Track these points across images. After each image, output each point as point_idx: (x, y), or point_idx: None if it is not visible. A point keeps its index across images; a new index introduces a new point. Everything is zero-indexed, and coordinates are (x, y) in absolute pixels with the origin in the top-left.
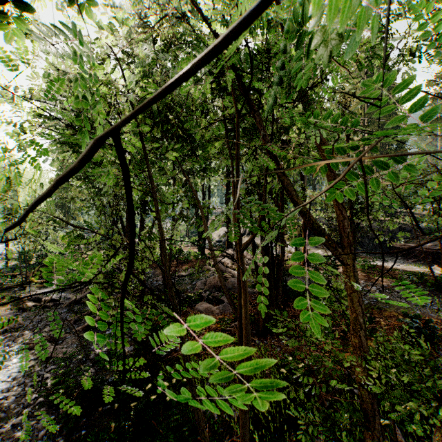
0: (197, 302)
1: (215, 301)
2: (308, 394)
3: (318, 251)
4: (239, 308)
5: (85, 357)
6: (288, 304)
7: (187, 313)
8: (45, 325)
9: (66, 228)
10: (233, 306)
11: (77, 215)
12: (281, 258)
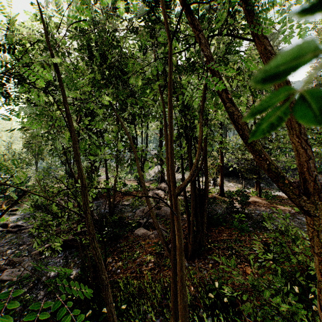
0: (136, 227)
1: (151, 227)
2: (234, 319)
3: (230, 184)
4: (174, 250)
5: (37, 279)
6: (210, 229)
7: (127, 237)
8: (8, 249)
9: (36, 167)
10: (167, 248)
11: (45, 156)
12: (206, 192)
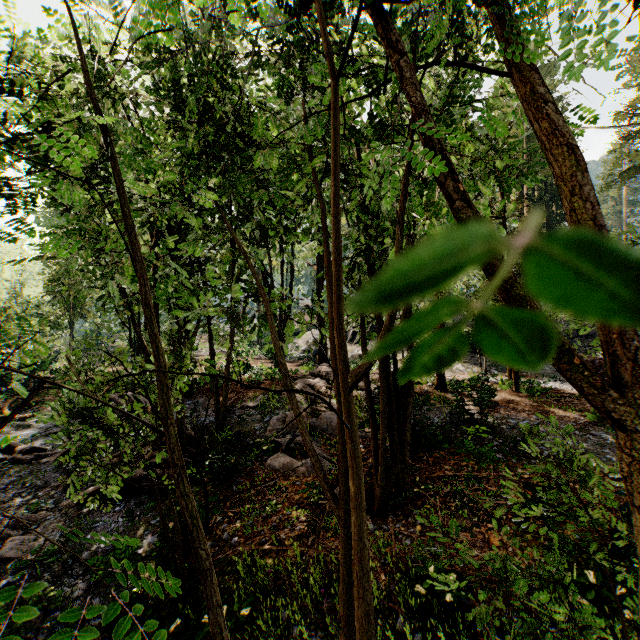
0: (271, 453)
1: (300, 451)
2: (467, 636)
3: (457, 366)
4: (346, 499)
5: (72, 557)
6: (419, 456)
7: (253, 472)
8: (15, 495)
9: (71, 332)
10: (333, 495)
11: (88, 311)
12: (410, 383)
